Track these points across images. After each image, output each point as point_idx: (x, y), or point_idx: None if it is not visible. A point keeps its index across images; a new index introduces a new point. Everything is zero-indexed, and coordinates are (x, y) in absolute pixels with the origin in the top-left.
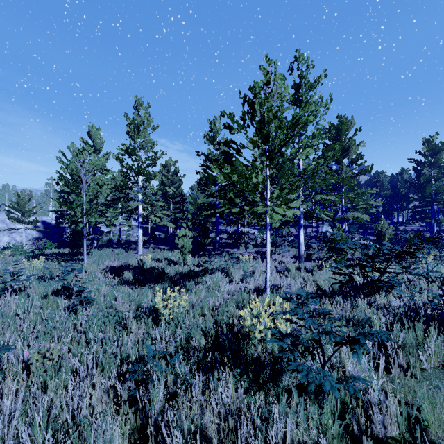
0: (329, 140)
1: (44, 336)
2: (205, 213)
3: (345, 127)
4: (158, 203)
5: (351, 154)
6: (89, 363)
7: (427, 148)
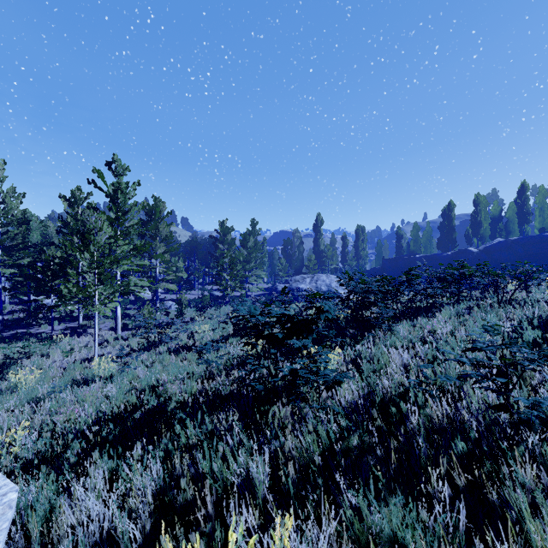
0: (146, 215)
1: None
2: None
3: (159, 211)
4: None
5: (164, 233)
6: (6, 407)
7: (221, 229)
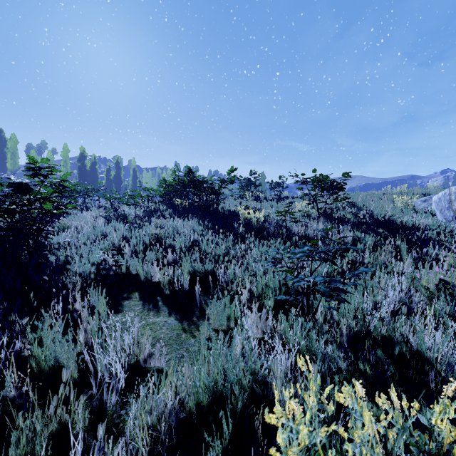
0: None
1: None
2: None
3: None
4: None
5: None
6: None
7: None
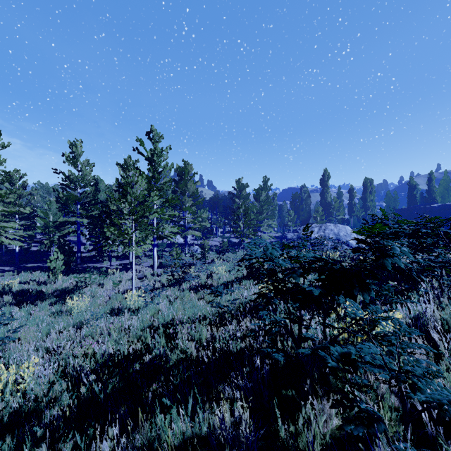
0: (178, 176)
1: (2, 333)
2: (66, 232)
3: (187, 171)
4: (10, 224)
5: (191, 190)
6: (57, 328)
7: (237, 186)
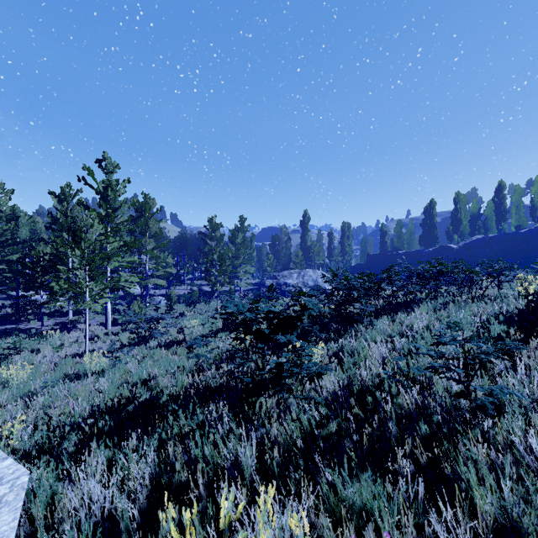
0: (136, 212)
1: None
2: None
3: (149, 207)
4: None
5: (153, 230)
6: None
7: (210, 225)
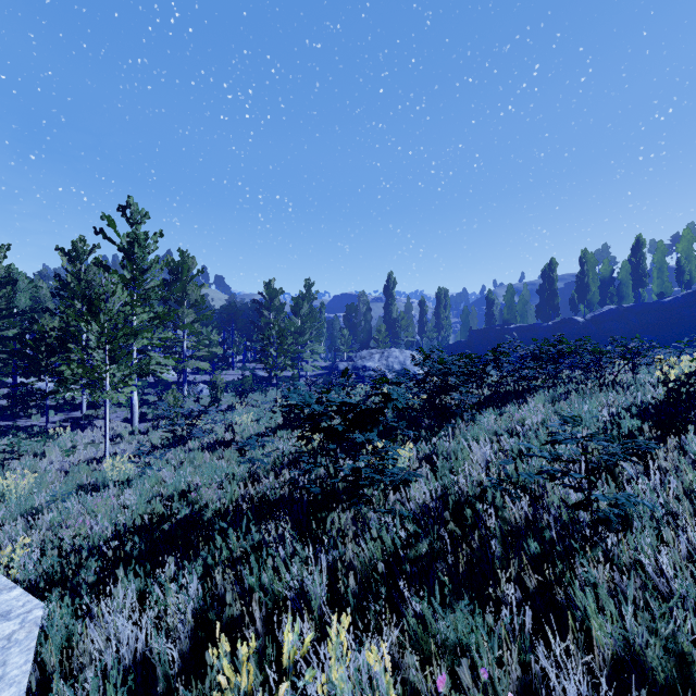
0: (170, 274)
1: None
2: None
3: (187, 268)
4: None
5: (193, 297)
6: None
7: (267, 291)
